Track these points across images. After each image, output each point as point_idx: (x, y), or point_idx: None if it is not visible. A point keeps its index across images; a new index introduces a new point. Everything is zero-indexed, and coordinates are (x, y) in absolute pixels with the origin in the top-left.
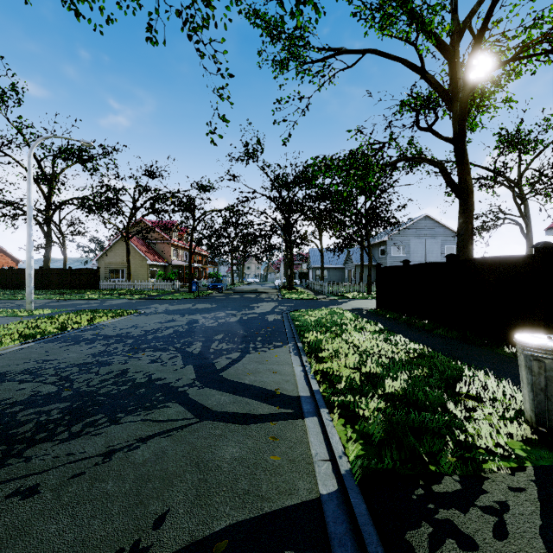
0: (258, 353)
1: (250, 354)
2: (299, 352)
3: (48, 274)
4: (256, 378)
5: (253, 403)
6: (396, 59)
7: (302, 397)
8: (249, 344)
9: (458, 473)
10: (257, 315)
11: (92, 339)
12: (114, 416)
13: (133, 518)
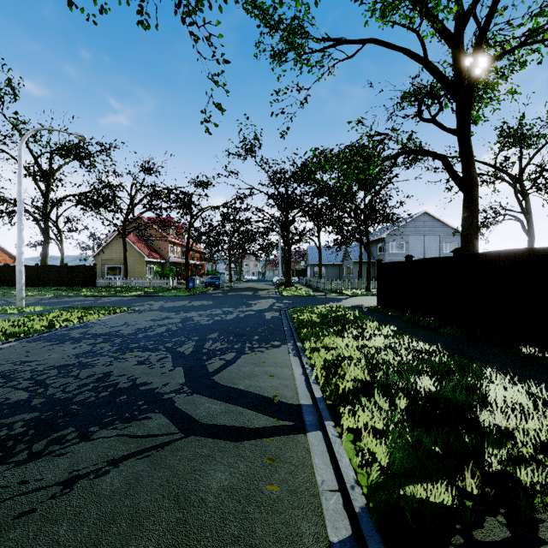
0: (255, 354)
1: (245, 355)
2: (298, 353)
3: (45, 271)
4: (251, 383)
5: (248, 414)
6: (397, 48)
7: (304, 406)
8: (245, 343)
9: (502, 513)
10: (254, 313)
11: (78, 337)
12: (86, 431)
13: None
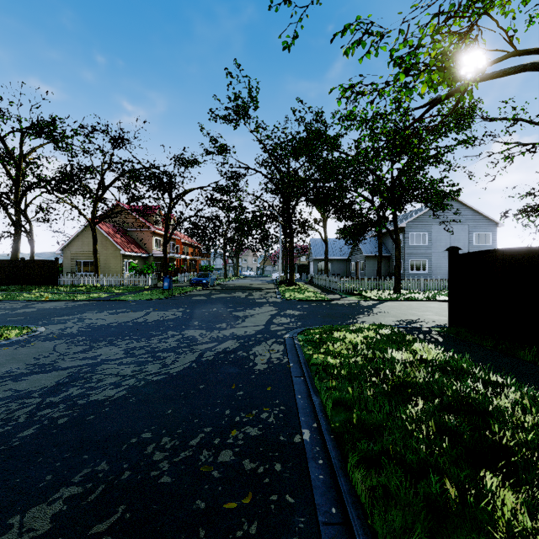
0: None
1: None
2: None
3: None
4: None
5: None
6: None
7: None
8: None
9: None
10: (235, 346)
11: None
12: None
13: None
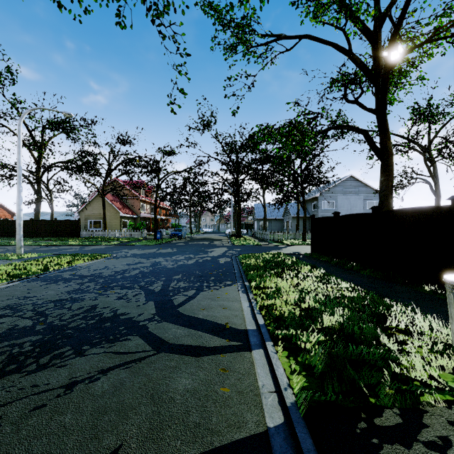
0: (211, 291)
1: (203, 292)
2: (246, 290)
3: (38, 224)
4: (208, 313)
5: (205, 336)
6: (327, 43)
7: (249, 331)
8: (203, 283)
9: (397, 406)
10: (210, 258)
11: (69, 278)
12: (80, 349)
13: (86, 453)
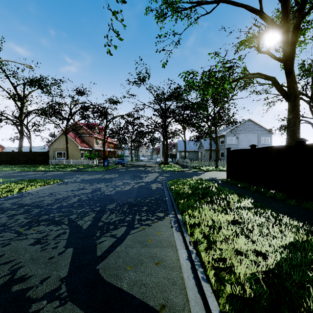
0: (142, 229)
1: (134, 230)
2: (180, 227)
3: (18, 155)
4: (136, 278)
5: None
6: (241, 5)
7: None
8: (135, 215)
9: None
10: (144, 184)
11: (6, 208)
12: None
13: None
